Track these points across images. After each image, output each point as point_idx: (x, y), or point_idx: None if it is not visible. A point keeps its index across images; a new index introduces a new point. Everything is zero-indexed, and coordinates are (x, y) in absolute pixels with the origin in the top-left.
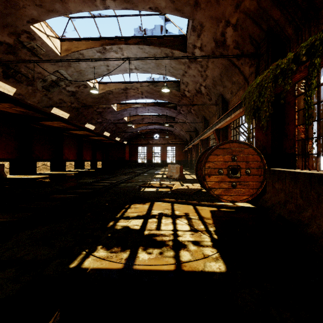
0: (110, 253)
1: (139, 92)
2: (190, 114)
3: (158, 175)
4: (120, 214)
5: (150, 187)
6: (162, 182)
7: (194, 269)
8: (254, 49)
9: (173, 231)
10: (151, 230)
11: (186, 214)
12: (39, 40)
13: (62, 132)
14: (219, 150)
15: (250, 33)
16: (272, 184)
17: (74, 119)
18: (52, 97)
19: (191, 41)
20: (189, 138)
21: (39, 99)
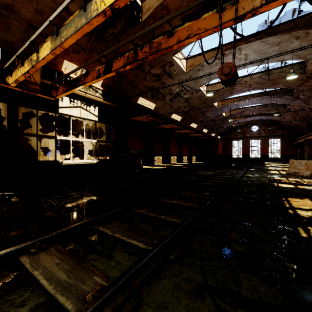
0: None
1: (246, 85)
2: None
3: (272, 171)
4: (288, 205)
5: (283, 184)
6: (290, 179)
7: None
8: None
9: None
10: None
11: None
12: (175, 65)
13: (169, 132)
14: None
15: None
16: None
17: (184, 120)
18: (173, 106)
19: None
20: (305, 126)
21: (165, 109)
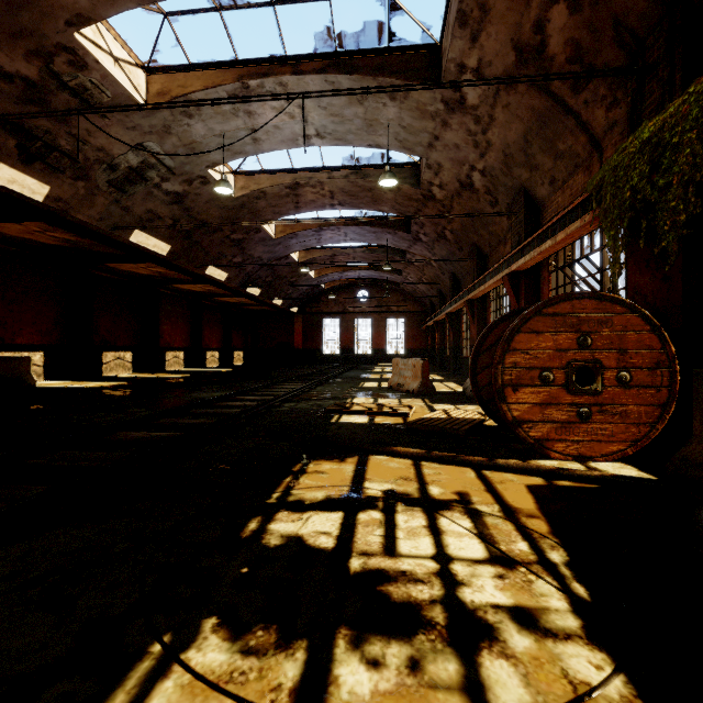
0: (240, 657)
1: (324, 192)
2: (441, 241)
3: (369, 384)
4: (279, 494)
5: (353, 414)
6: (380, 401)
7: None
8: (626, 57)
9: (439, 563)
10: (369, 557)
11: (462, 496)
12: (95, 70)
13: (158, 287)
14: (542, 320)
15: (616, 12)
16: None
17: (182, 256)
18: (131, 207)
19: (454, 53)
20: (436, 297)
21: (101, 210)
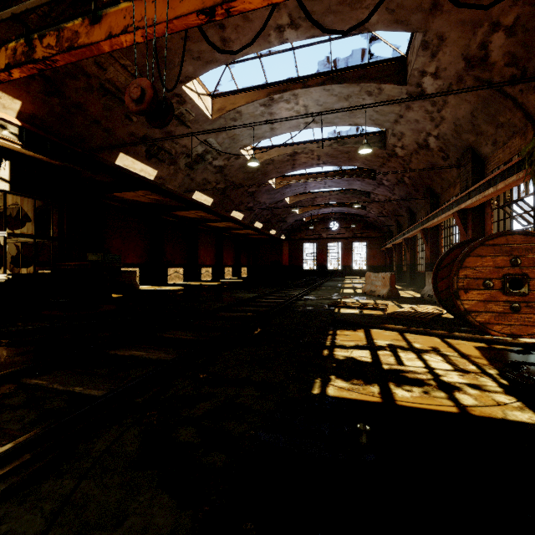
0: (352, 385)
1: (313, 156)
2: (400, 185)
3: (346, 290)
4: (329, 342)
5: (347, 308)
6: (361, 301)
7: (489, 415)
8: None
9: (428, 369)
10: (391, 365)
11: (434, 348)
12: (189, 103)
13: (198, 225)
14: (485, 248)
15: None
16: None
17: (219, 205)
18: (195, 177)
19: (418, 65)
20: (394, 226)
21: (180, 181)
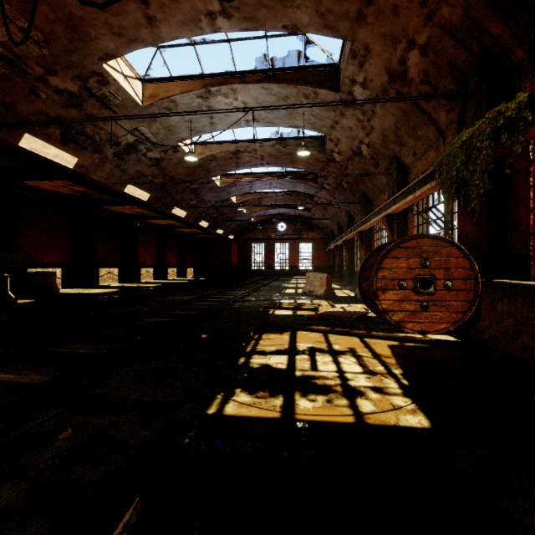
0: (256, 398)
1: (257, 156)
2: (339, 189)
3: (288, 291)
4: (250, 348)
5: (282, 309)
6: (299, 302)
7: (382, 422)
8: (456, 83)
9: (339, 373)
10: (304, 371)
11: (351, 349)
12: (113, 85)
13: (136, 222)
14: (400, 250)
15: (449, 58)
16: (492, 305)
17: (157, 201)
18: (126, 169)
19: (348, 73)
20: (336, 228)
21: (108, 172)
